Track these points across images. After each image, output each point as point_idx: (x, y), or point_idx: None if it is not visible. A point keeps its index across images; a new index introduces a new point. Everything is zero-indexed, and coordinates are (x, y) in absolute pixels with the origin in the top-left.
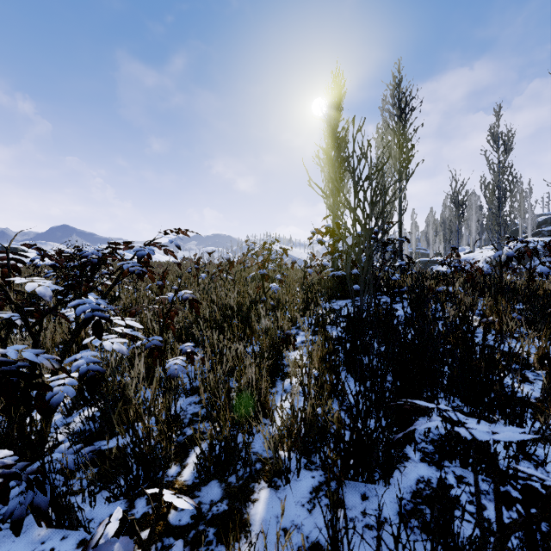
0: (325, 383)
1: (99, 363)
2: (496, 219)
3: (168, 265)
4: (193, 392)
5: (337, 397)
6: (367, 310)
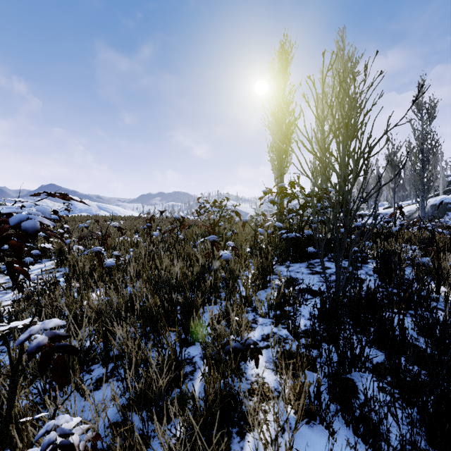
0: None
1: None
2: (420, 179)
3: (128, 220)
4: None
5: None
6: (343, 292)
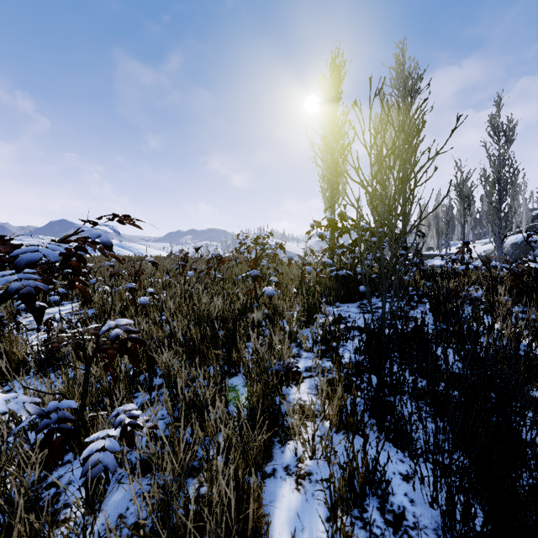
0: (356, 472)
1: (1, 423)
2: (497, 213)
3: (157, 260)
4: (144, 469)
5: (374, 491)
6: (390, 325)
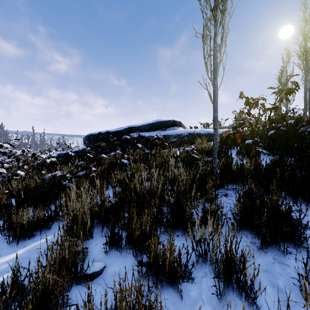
0: None
1: None
2: None
3: None
4: None
5: None
6: None
